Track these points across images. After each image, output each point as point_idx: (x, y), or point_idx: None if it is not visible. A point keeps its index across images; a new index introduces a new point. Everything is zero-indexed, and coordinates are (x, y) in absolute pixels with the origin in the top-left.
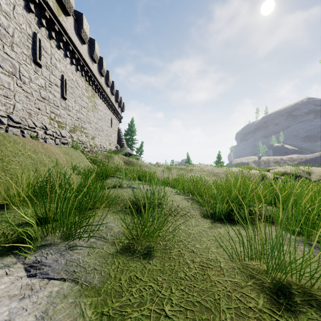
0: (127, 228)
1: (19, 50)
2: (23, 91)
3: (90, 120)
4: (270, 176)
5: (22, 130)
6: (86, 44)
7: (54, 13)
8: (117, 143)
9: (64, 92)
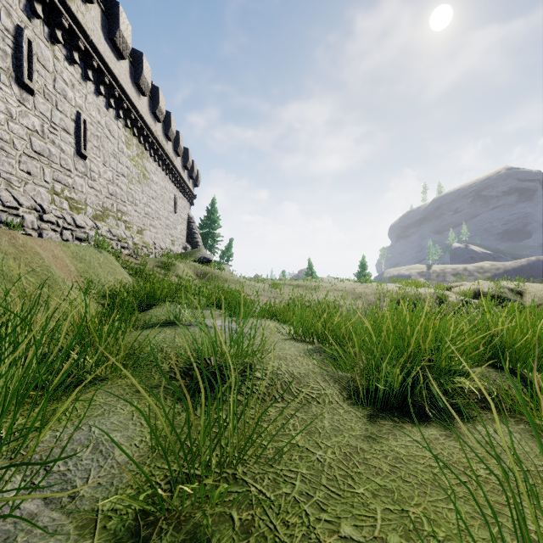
0: (152, 452)
1: None
2: None
3: (135, 198)
4: (453, 299)
5: None
6: (125, 61)
7: None
8: (186, 241)
9: (82, 144)
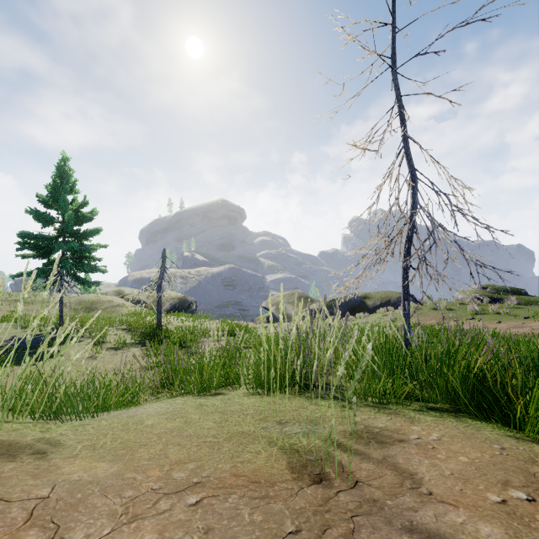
0: None
1: None
2: None
3: None
4: (115, 303)
5: None
6: None
7: None
8: None
9: None
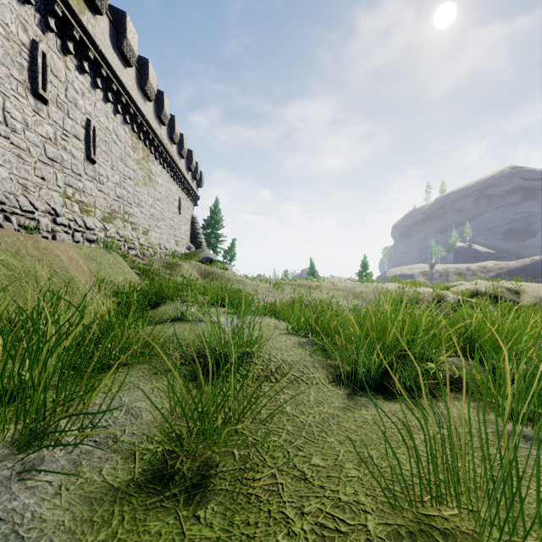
0: (172, 414)
1: (4, 71)
2: (12, 145)
3: (141, 200)
4: (451, 299)
5: (8, 215)
6: (132, 68)
7: (71, 8)
8: (190, 242)
9: (91, 149)
